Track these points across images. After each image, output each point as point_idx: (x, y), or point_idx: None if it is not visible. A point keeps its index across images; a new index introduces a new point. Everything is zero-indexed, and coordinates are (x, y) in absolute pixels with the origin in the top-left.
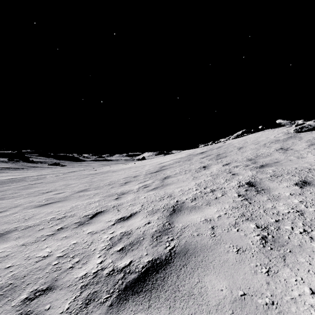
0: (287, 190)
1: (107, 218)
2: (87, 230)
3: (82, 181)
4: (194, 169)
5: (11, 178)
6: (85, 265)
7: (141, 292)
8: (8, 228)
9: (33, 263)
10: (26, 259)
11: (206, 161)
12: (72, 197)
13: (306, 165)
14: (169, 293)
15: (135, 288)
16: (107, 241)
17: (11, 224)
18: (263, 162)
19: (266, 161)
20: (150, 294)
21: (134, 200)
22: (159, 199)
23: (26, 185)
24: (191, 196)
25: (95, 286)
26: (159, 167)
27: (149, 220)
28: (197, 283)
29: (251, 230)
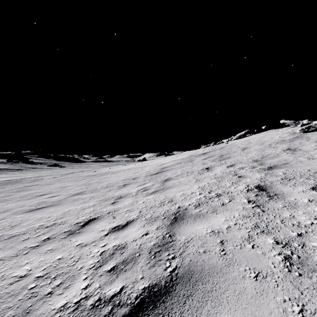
0: (304, 196)
1: (100, 226)
2: (77, 241)
3: (80, 183)
4: (197, 170)
5: (8, 180)
6: (67, 290)
7: None
8: None
9: (7, 285)
10: (0, 279)
11: (209, 162)
12: (66, 201)
13: None
14: None
15: None
16: (97, 257)
17: None
18: (271, 164)
19: (273, 162)
20: None
21: (132, 205)
22: (159, 204)
23: (21, 187)
24: (194, 201)
25: None
26: (159, 168)
27: (147, 230)
28: None
29: (270, 246)
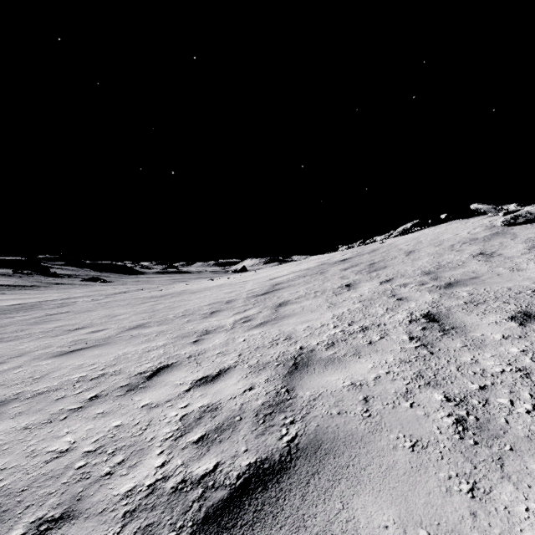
0: (496, 330)
1: (177, 378)
2: (142, 401)
3: (138, 309)
4: (331, 288)
5: (17, 303)
6: (134, 470)
7: (235, 527)
8: (3, 395)
9: (41, 463)
10: (29, 455)
11: (352, 275)
12: (118, 339)
13: (527, 284)
14: (287, 531)
15: (223, 519)
16: (176, 422)
17: (8, 388)
18: (451, 278)
19: (455, 275)
20: (252, 532)
21: (226, 344)
22: (270, 343)
23: (41, 316)
24: (325, 339)
25: (149, 514)
26: (270, 284)
27: (251, 383)
28: (339, 512)
29: (437, 404)
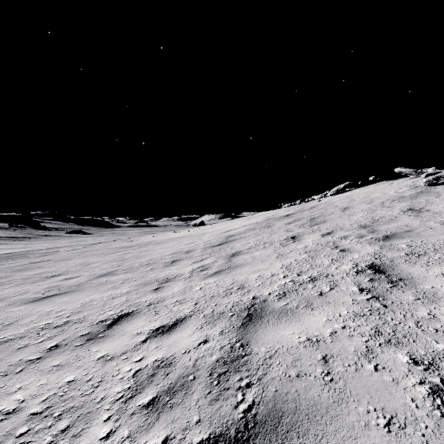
0: None
1: (135, 327)
2: (98, 352)
3: (109, 258)
4: (278, 240)
5: (8, 252)
6: (76, 441)
7: None
8: None
9: None
10: None
11: (296, 228)
12: (87, 285)
13: None
14: None
15: None
16: (128, 379)
17: None
18: (387, 231)
19: (390, 229)
20: None
21: (184, 292)
22: (224, 292)
23: (25, 264)
24: (277, 289)
25: None
26: (224, 236)
27: (206, 336)
28: None
29: (404, 368)
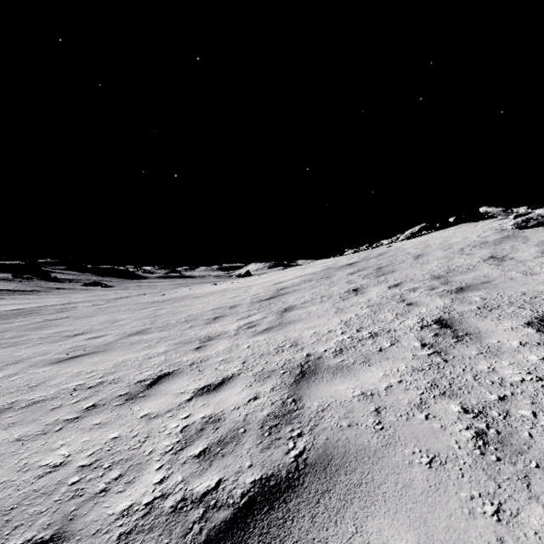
0: (513, 336)
1: (178, 386)
2: (141, 411)
3: (140, 314)
4: (338, 293)
5: (16, 309)
6: (131, 486)
7: None
8: None
9: (33, 479)
10: (21, 470)
11: (359, 279)
12: (118, 345)
13: (542, 288)
14: None
15: (225, 543)
16: (176, 434)
17: (3, 397)
18: (462, 282)
19: (466, 279)
20: None
21: (230, 351)
22: (275, 349)
23: (40, 321)
24: (333, 346)
25: (146, 536)
26: (274, 289)
27: (256, 393)
28: (352, 536)
29: (454, 416)
